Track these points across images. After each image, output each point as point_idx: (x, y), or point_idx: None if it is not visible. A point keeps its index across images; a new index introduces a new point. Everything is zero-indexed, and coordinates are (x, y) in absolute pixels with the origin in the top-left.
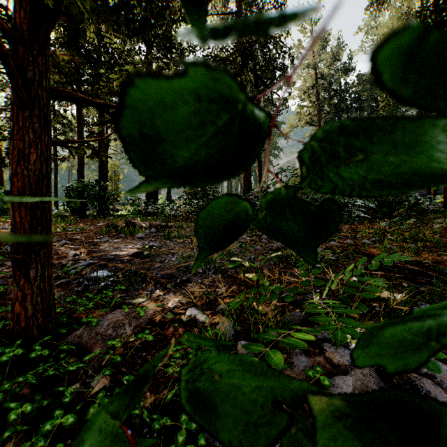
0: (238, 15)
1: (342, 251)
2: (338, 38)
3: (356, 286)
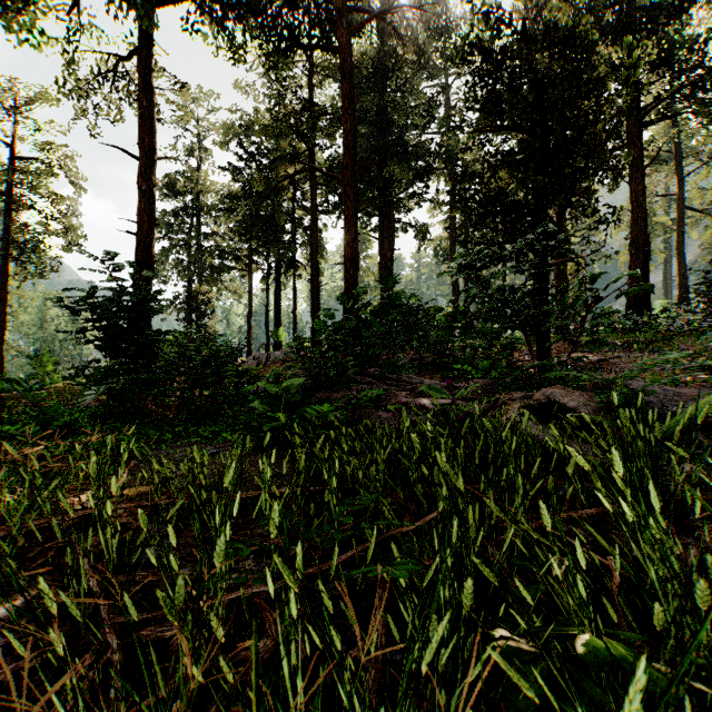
0: None
1: None
2: None
3: None
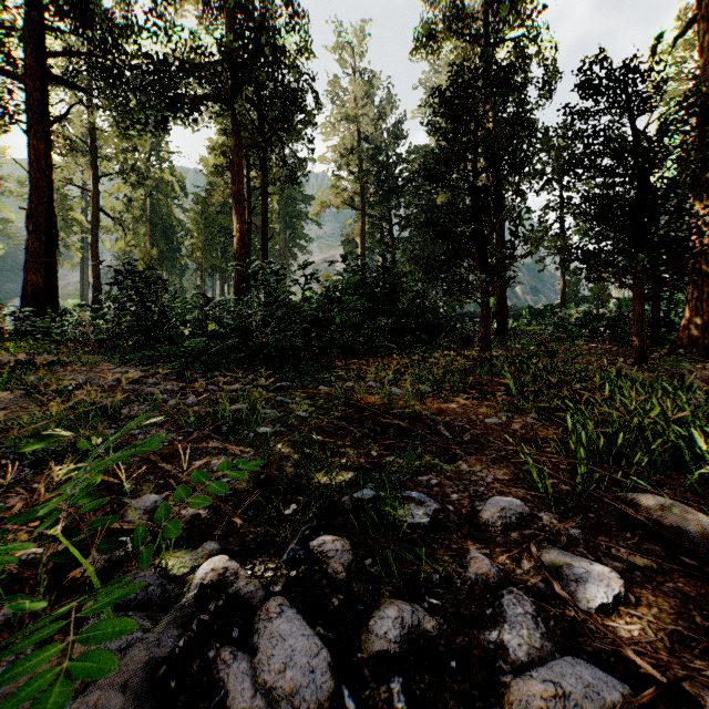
0: (224, 1)
1: (329, 402)
2: (388, 88)
3: (201, 481)
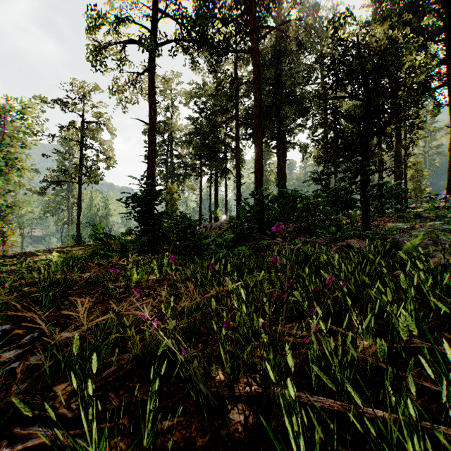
0: None
1: None
2: None
3: None
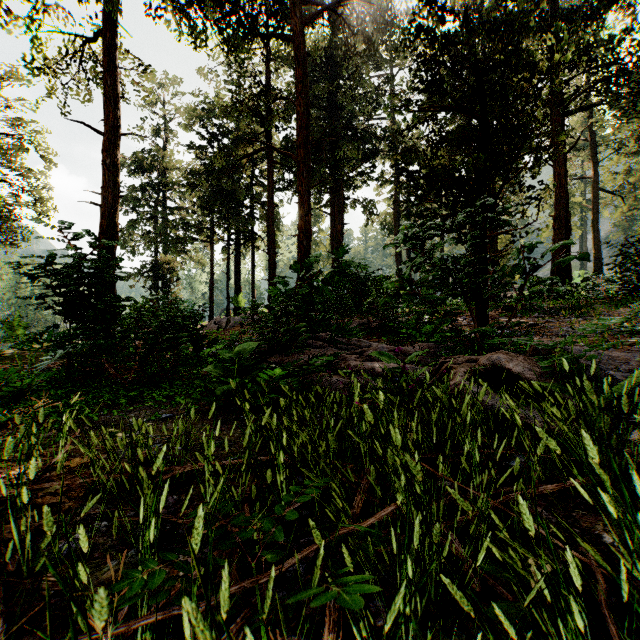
0: None
1: None
2: None
3: None
